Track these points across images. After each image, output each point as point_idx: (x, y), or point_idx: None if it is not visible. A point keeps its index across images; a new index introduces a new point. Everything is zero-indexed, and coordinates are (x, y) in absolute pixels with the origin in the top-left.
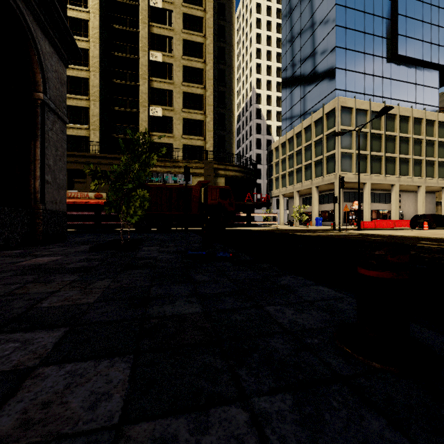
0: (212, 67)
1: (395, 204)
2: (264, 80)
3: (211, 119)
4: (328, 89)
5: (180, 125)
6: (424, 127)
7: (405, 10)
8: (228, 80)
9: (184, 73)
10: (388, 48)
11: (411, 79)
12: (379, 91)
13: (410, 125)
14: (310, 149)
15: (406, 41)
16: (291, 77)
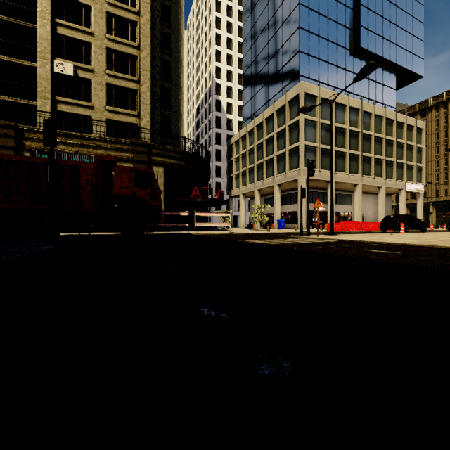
0: (149, 21)
1: (358, 205)
2: (225, 70)
3: (147, 89)
4: (291, 76)
5: (102, 91)
6: (384, 125)
7: (367, 2)
8: (175, 47)
9: (108, 22)
10: (350, 40)
11: (371, 76)
12: (342, 83)
13: (372, 123)
14: (272, 142)
15: (367, 34)
16: (252, 63)
